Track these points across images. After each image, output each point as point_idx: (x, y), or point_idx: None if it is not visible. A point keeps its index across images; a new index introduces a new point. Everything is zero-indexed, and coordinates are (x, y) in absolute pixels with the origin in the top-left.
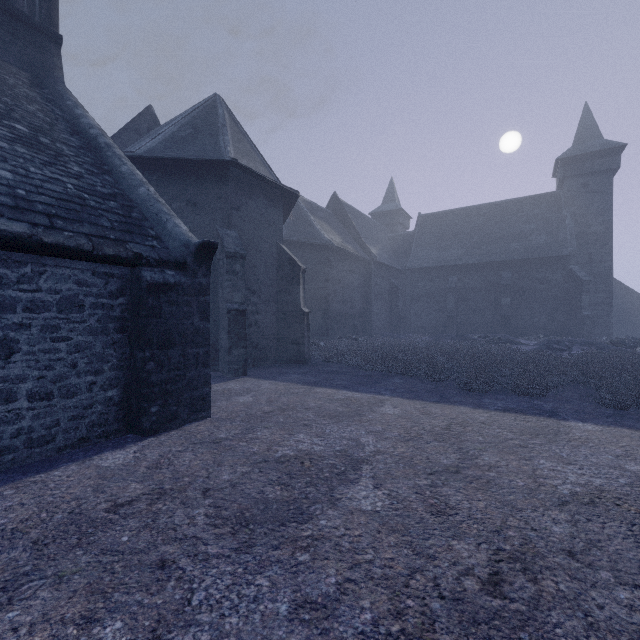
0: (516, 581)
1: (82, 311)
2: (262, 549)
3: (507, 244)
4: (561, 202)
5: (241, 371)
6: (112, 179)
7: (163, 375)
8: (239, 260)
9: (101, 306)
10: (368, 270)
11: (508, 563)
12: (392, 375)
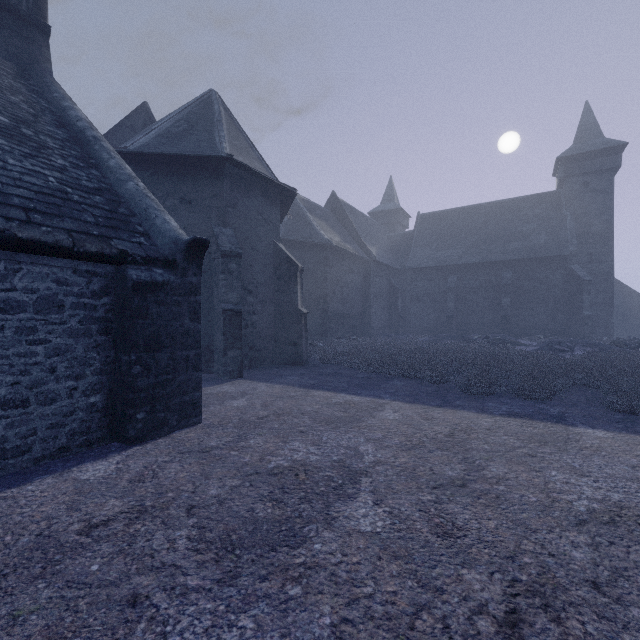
0: (537, 621)
1: (62, 312)
2: (248, 580)
3: (507, 244)
4: (561, 201)
5: (236, 373)
6: (99, 173)
7: (150, 379)
8: (234, 259)
9: (83, 306)
10: (367, 270)
11: (526, 598)
12: (392, 377)
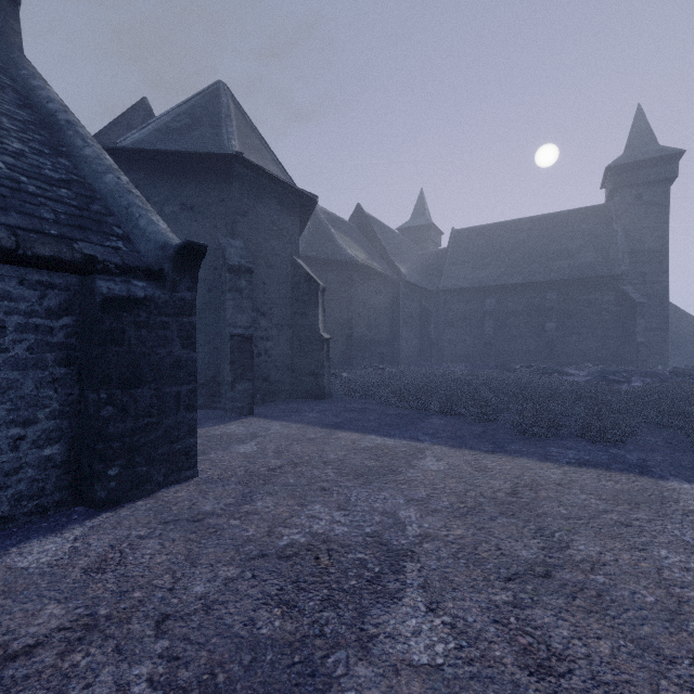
0: None
1: (2, 335)
2: None
3: (551, 262)
4: (611, 216)
5: (247, 409)
6: (70, 163)
7: (127, 424)
8: (244, 275)
9: (33, 328)
10: (396, 291)
11: None
12: (429, 414)
